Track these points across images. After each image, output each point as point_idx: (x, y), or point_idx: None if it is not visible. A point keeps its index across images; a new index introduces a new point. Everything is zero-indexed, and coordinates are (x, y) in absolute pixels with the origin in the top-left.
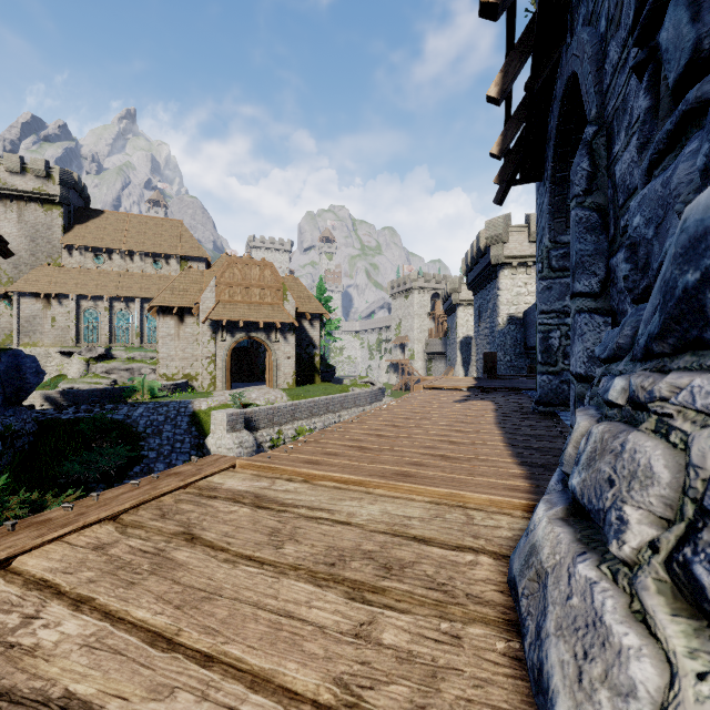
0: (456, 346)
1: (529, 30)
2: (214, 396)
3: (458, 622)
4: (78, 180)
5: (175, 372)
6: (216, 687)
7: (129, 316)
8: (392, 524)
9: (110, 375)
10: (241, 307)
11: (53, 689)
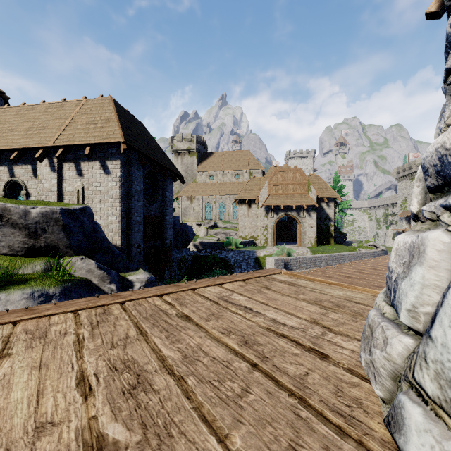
0: None
1: None
2: (267, 249)
3: (359, 319)
4: (203, 139)
5: (246, 235)
6: (279, 312)
7: (224, 205)
8: (346, 297)
9: (217, 236)
10: (282, 197)
11: (242, 305)
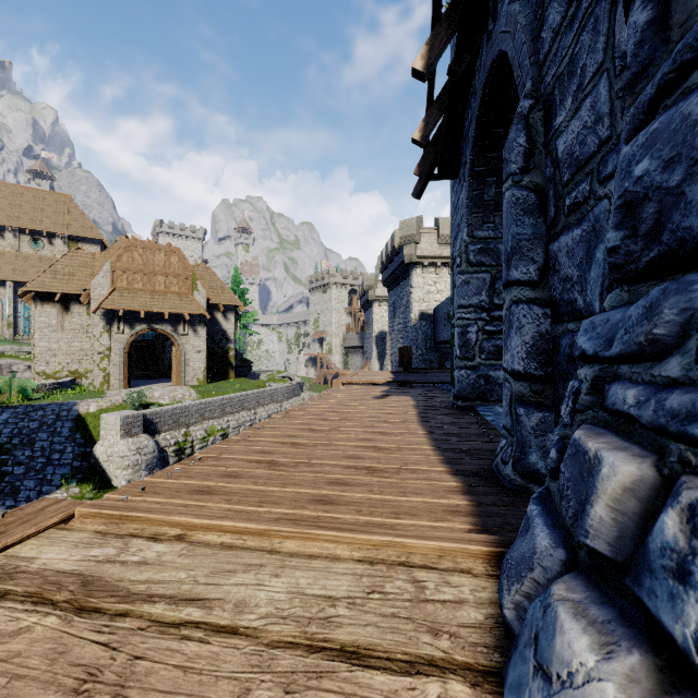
0: (372, 341)
1: (455, 4)
2: (108, 396)
3: None
4: None
5: (58, 369)
6: None
7: None
8: (306, 618)
9: None
10: (142, 296)
11: None
